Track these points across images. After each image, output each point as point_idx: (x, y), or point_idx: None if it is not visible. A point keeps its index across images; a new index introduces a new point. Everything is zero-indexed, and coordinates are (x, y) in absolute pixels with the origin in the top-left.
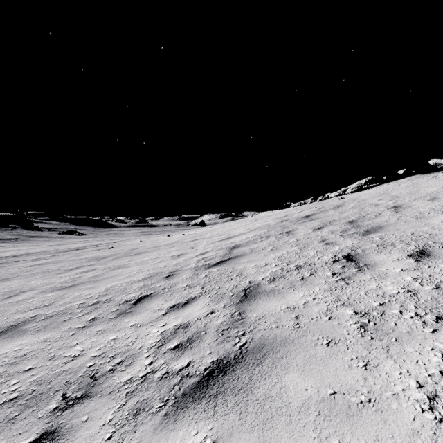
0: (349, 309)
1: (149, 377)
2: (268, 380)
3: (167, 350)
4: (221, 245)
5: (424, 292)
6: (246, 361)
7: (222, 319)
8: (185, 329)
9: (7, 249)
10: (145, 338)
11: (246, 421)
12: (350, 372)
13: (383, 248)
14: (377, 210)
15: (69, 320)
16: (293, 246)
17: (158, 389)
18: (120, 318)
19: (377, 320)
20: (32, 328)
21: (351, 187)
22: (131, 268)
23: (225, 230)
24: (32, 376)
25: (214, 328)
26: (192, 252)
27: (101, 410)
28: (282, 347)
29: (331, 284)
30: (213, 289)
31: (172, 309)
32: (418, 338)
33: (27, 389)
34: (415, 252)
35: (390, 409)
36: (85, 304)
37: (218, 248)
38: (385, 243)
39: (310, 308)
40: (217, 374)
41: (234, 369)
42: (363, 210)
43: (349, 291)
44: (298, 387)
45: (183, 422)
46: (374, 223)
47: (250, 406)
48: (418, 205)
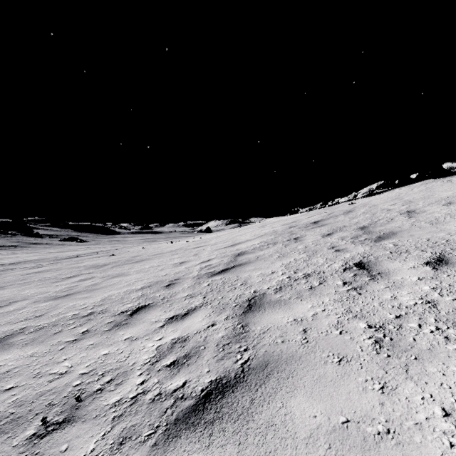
0: (362, 322)
1: (139, 399)
2: (271, 404)
3: (161, 367)
4: (225, 252)
5: (444, 303)
6: (248, 381)
7: (223, 332)
8: (183, 344)
9: (6, 256)
10: (139, 353)
11: (245, 455)
12: (365, 395)
13: (397, 255)
14: (389, 215)
15: (60, 332)
16: (301, 253)
17: (149, 413)
18: (114, 330)
19: (394, 334)
20: (19, 341)
21: (361, 192)
22: (131, 276)
23: (231, 236)
24: (12, 397)
25: (215, 342)
26: (196, 260)
27: (83, 437)
28: (288, 365)
29: (342, 294)
30: (215, 299)
31: (171, 321)
32: (441, 356)
33: (5, 411)
34: (432, 259)
35: (412, 442)
36: (79, 315)
37: (222, 256)
38: (399, 250)
39: (319, 320)
40: (215, 396)
41: (234, 390)
42: (374, 215)
43: (362, 302)
44: (306, 413)
45: (173, 454)
46: (386, 229)
47: (250, 436)
48: (433, 210)
